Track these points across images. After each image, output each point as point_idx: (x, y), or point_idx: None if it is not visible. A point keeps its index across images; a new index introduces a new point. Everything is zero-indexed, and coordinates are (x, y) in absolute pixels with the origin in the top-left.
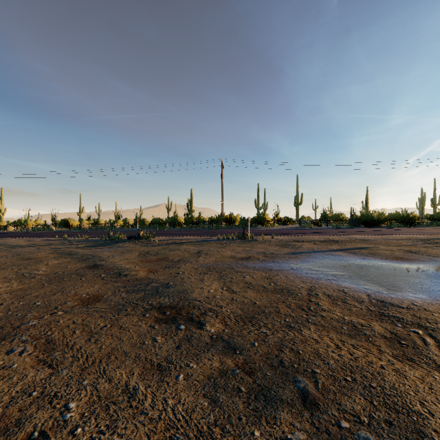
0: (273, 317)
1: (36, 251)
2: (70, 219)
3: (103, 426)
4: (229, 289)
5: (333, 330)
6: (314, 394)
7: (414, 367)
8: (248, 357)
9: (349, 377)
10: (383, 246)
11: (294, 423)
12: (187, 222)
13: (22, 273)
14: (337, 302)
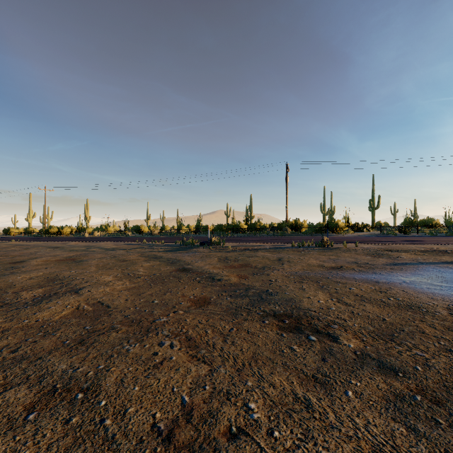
0: (420, 338)
1: (127, 254)
2: (141, 226)
3: (299, 434)
4: (340, 300)
5: None
6: None
7: None
8: (419, 382)
9: None
10: None
11: None
12: (250, 228)
13: (127, 273)
14: None
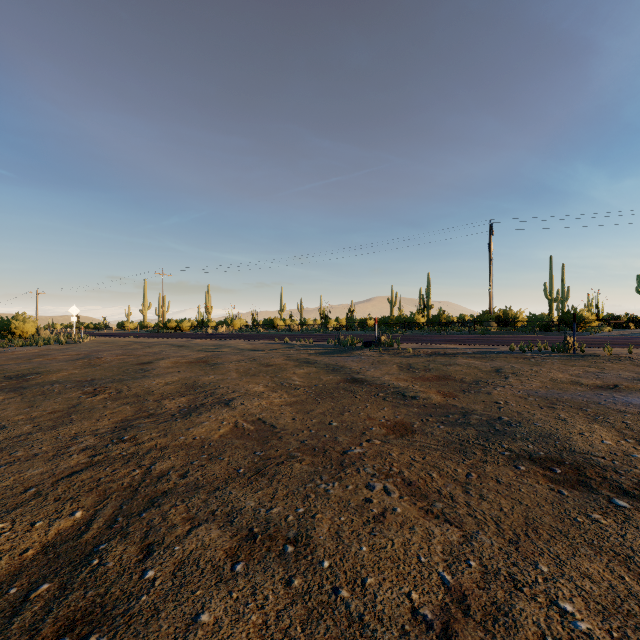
0: None
1: (269, 357)
2: (276, 319)
3: None
4: None
5: None
6: None
7: None
8: None
9: None
10: None
11: None
12: (431, 323)
13: (280, 383)
14: None
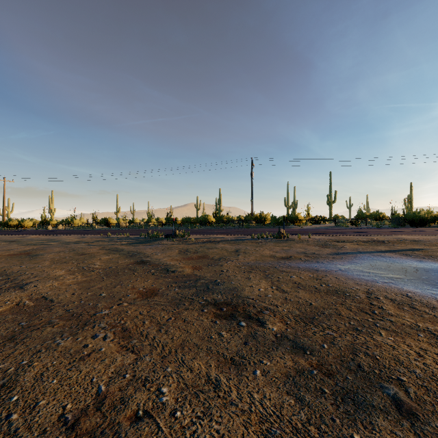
0: (336, 319)
1: (87, 247)
2: (109, 218)
3: (199, 412)
4: (278, 288)
5: (407, 336)
6: (409, 403)
7: None
8: (321, 358)
9: None
10: None
11: (395, 431)
12: (217, 221)
13: (82, 267)
14: (404, 307)
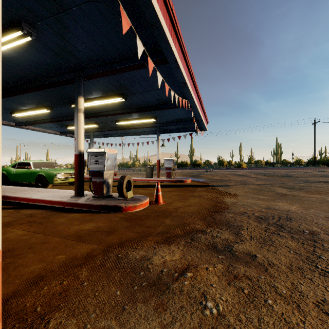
0: None
1: None
2: (67, 164)
3: None
4: None
5: None
6: None
7: None
8: None
9: None
10: None
11: None
12: None
13: None
14: None
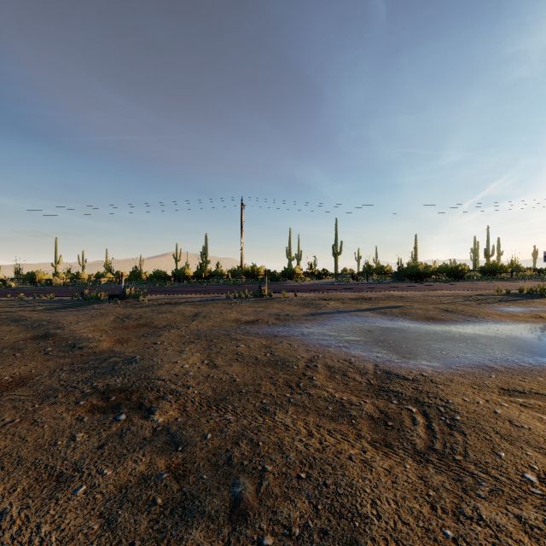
0: (249, 398)
1: None
2: (38, 272)
3: None
4: (211, 362)
5: (315, 412)
6: (249, 501)
7: (388, 455)
8: (190, 454)
9: (305, 474)
10: (420, 304)
11: (203, 544)
12: (197, 276)
13: None
14: (336, 376)
